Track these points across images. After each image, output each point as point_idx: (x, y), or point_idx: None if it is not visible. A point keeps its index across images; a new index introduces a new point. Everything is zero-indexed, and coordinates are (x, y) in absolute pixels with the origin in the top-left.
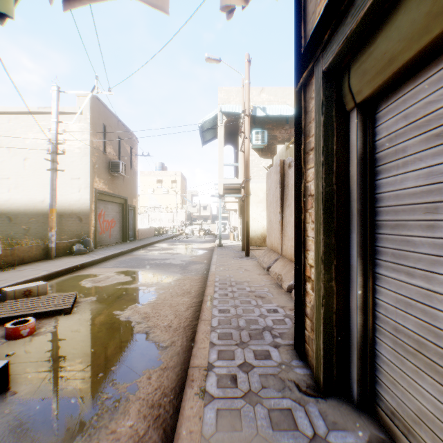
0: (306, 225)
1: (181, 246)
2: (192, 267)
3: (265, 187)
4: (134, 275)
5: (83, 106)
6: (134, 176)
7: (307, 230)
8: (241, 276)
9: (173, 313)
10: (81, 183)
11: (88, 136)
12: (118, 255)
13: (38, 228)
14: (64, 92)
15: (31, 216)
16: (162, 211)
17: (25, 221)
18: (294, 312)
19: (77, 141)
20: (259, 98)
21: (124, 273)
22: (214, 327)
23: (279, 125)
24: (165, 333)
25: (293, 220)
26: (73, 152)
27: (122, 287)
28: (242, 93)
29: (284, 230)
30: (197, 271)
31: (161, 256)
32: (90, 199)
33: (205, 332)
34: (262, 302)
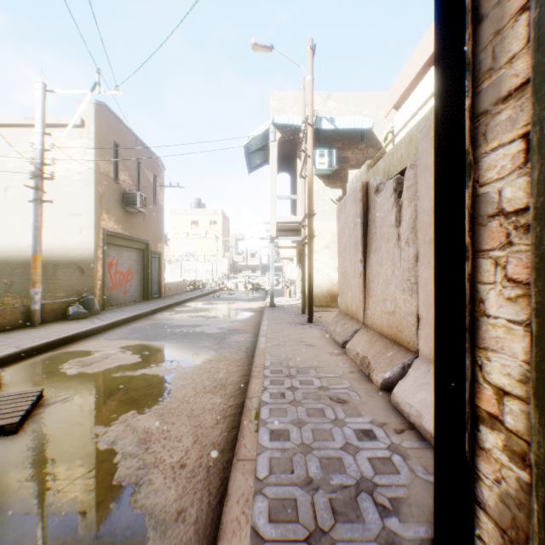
0: (480, 287)
1: (220, 306)
2: (233, 339)
3: (333, 226)
4: (146, 352)
5: (80, 111)
6: (159, 214)
7: (484, 301)
8: (305, 357)
9: (192, 431)
10: (83, 221)
11: (93, 157)
12: (131, 320)
13: (25, 283)
14: (53, 92)
15: (15, 266)
16: (198, 259)
17: (7, 273)
18: (434, 476)
19: (77, 164)
20: (324, 107)
21: (133, 349)
22: (262, 479)
23: (352, 143)
24: (169, 485)
25: (386, 272)
26: (72, 179)
27: (122, 375)
28: (302, 98)
29: (368, 286)
30: (239, 346)
31: (191, 321)
32: (95, 242)
33: (242, 496)
34: (344, 413)
